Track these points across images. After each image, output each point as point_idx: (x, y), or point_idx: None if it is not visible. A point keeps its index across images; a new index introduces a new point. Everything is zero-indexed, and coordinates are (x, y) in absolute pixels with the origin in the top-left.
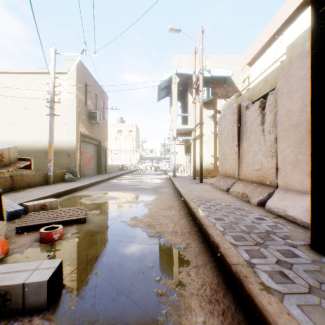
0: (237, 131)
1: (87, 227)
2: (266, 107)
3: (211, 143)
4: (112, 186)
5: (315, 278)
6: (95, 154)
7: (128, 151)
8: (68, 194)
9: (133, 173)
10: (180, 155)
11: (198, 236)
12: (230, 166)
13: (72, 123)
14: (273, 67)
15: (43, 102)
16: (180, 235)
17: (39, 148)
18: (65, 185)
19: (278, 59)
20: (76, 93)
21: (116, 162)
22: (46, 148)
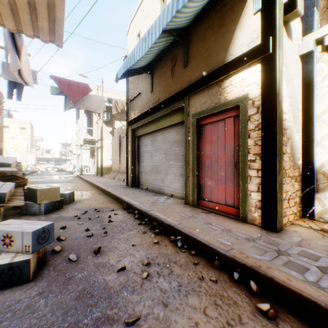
0: (119, 148)
1: None
2: None
3: (110, 150)
4: (29, 182)
5: (120, 188)
6: None
7: (19, 150)
8: None
9: (35, 174)
10: (85, 157)
11: (96, 189)
12: (116, 166)
13: None
14: None
15: None
16: (89, 190)
17: None
18: None
19: None
20: None
21: None
22: None
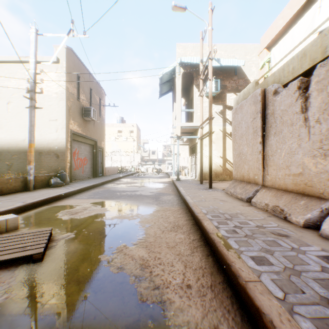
0: (261, 124)
1: (39, 271)
2: (312, 86)
3: (220, 142)
4: (105, 192)
5: None
6: (90, 155)
7: (128, 152)
8: (47, 204)
9: (133, 176)
10: (183, 157)
11: (231, 300)
12: (249, 169)
13: (62, 119)
14: (308, 41)
15: (28, 96)
16: (196, 297)
17: (24, 148)
18: (47, 192)
19: (325, 20)
20: (66, 85)
21: (116, 164)
22: None
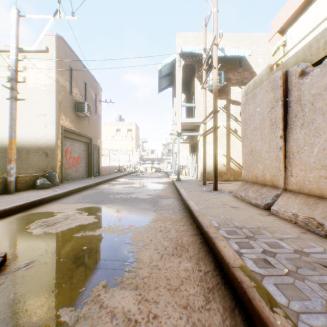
0: (282, 114)
1: None
2: None
3: (223, 140)
4: (97, 194)
5: None
6: (84, 154)
7: (127, 151)
8: (24, 211)
9: (130, 175)
10: (182, 156)
11: None
12: (265, 169)
13: (51, 114)
14: None
15: None
16: None
17: None
18: (29, 195)
19: None
20: (57, 77)
21: (114, 163)
22: (18, 145)
